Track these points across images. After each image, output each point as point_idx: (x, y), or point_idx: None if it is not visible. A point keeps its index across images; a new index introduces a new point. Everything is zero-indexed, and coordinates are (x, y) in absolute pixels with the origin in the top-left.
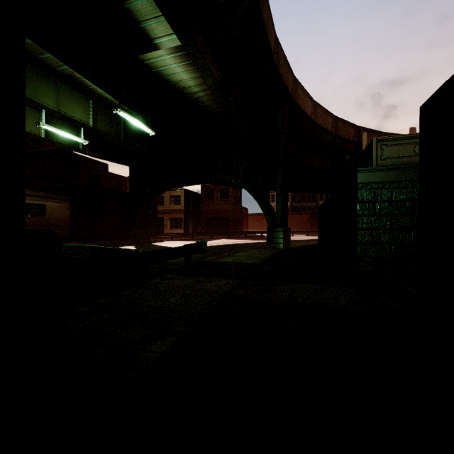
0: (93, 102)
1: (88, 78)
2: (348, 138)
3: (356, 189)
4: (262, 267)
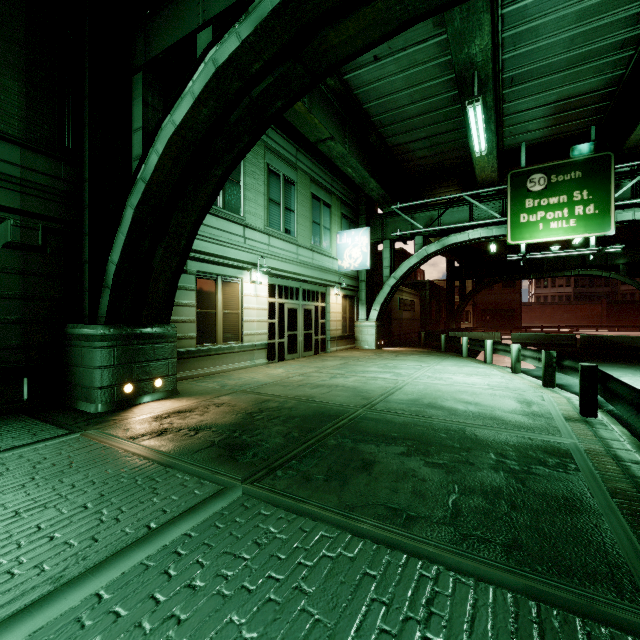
0: None
1: None
2: None
3: None
4: None
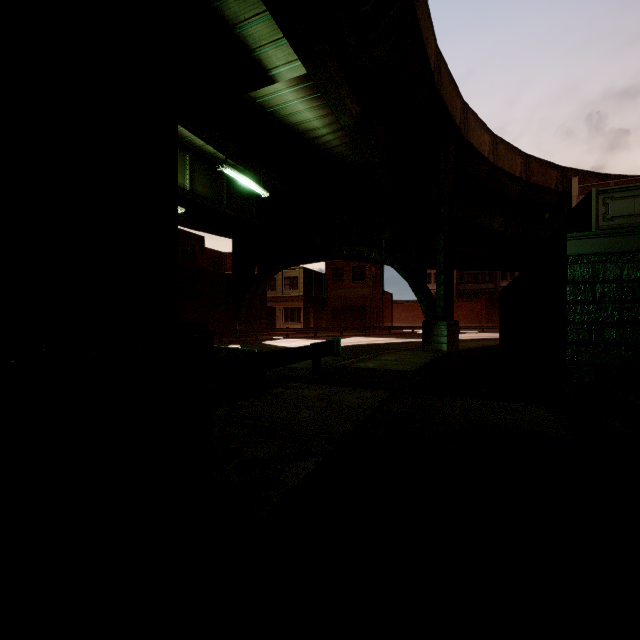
0: (190, 157)
1: (188, 128)
2: (548, 186)
3: (564, 264)
4: (420, 375)
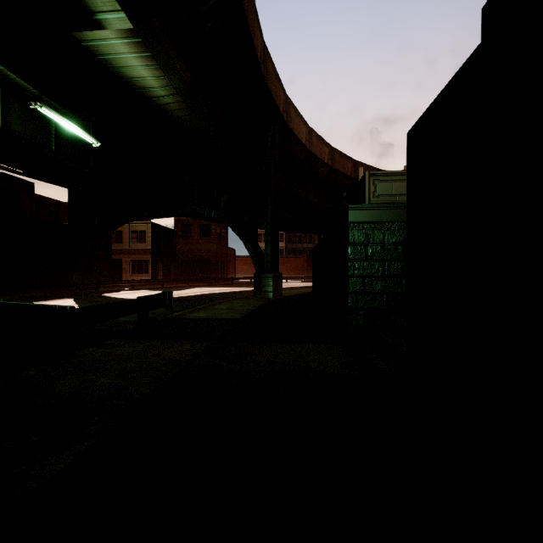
0: (2, 90)
1: None
2: (346, 173)
3: (347, 229)
4: (243, 323)
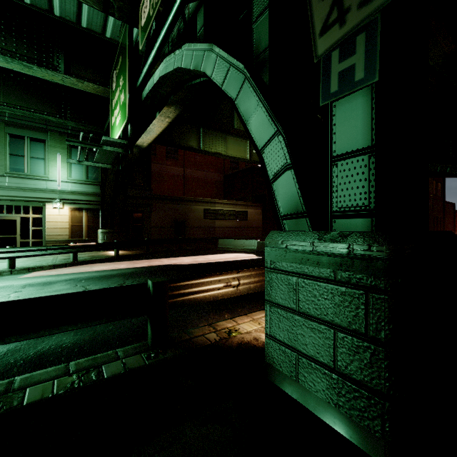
0: None
1: None
2: None
3: None
4: None
